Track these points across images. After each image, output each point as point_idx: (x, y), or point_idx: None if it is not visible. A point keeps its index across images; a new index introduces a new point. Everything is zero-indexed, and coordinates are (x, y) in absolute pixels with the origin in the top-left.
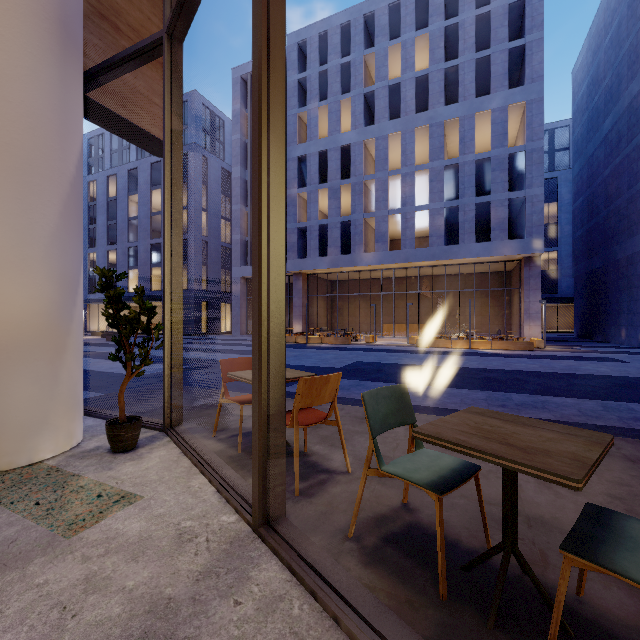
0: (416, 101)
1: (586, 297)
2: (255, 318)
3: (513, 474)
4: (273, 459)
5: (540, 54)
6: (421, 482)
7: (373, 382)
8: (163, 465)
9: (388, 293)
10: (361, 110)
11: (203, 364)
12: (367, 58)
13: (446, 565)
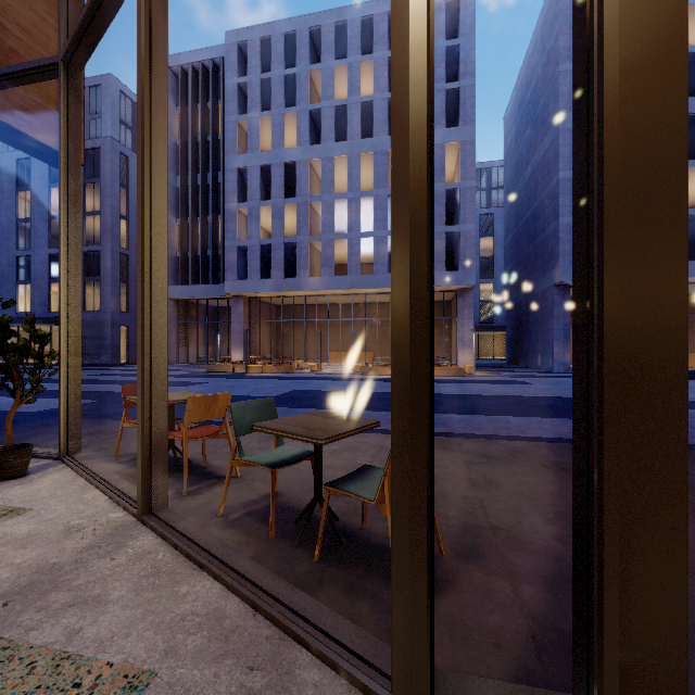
0: (363, 125)
1: (514, 326)
2: (139, 346)
3: (319, 450)
4: (156, 460)
5: (472, 99)
6: (264, 463)
7: (303, 409)
8: (56, 485)
9: (335, 320)
10: (306, 127)
11: (117, 397)
12: (313, 73)
13: (285, 522)
